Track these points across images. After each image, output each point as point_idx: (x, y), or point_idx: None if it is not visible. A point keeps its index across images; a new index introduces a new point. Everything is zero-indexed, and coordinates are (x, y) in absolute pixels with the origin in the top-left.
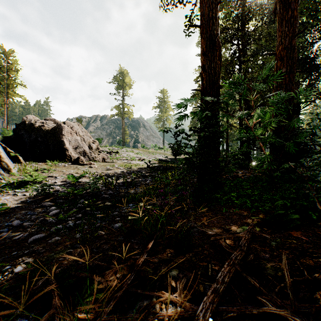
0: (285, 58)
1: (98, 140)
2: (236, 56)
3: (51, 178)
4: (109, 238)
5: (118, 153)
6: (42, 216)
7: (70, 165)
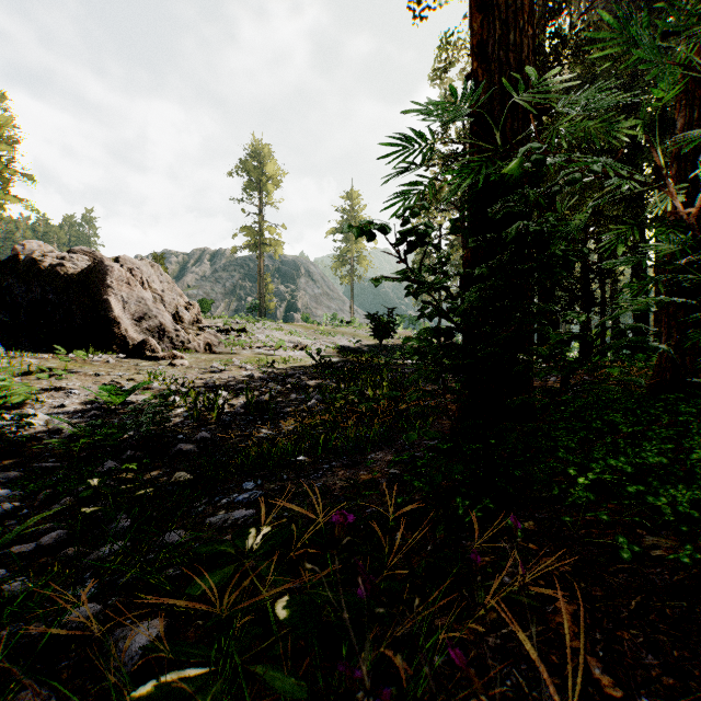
0: None
1: (203, 304)
2: None
3: (56, 393)
4: None
5: (246, 332)
6: None
7: (123, 359)
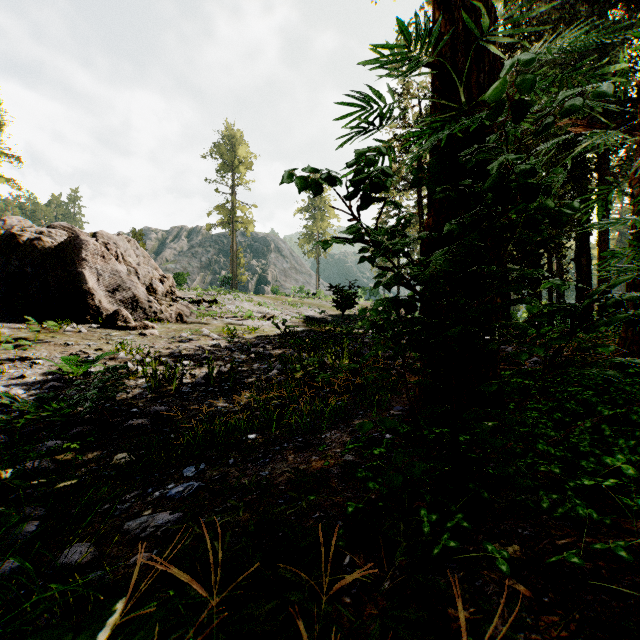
0: None
1: (180, 277)
2: None
3: (21, 363)
4: None
5: (217, 303)
6: None
7: (95, 329)
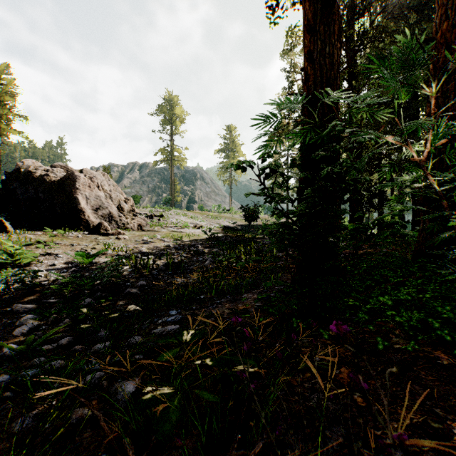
0: (453, 44)
1: (135, 199)
2: (343, 68)
3: (49, 257)
4: (90, 452)
5: (163, 217)
6: (0, 337)
7: (87, 235)
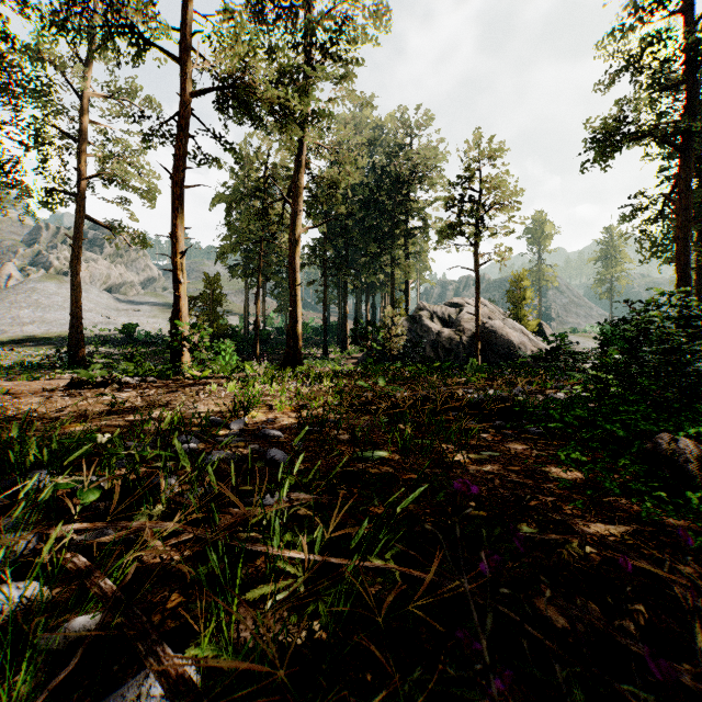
0: None
1: None
2: None
3: None
4: None
5: (579, 343)
6: None
7: None
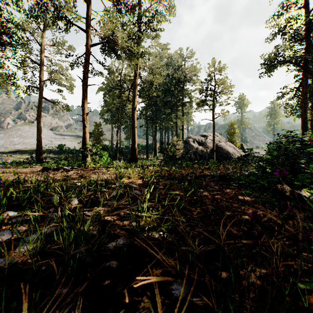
0: None
1: None
2: None
3: None
4: None
5: (259, 152)
6: None
7: None
